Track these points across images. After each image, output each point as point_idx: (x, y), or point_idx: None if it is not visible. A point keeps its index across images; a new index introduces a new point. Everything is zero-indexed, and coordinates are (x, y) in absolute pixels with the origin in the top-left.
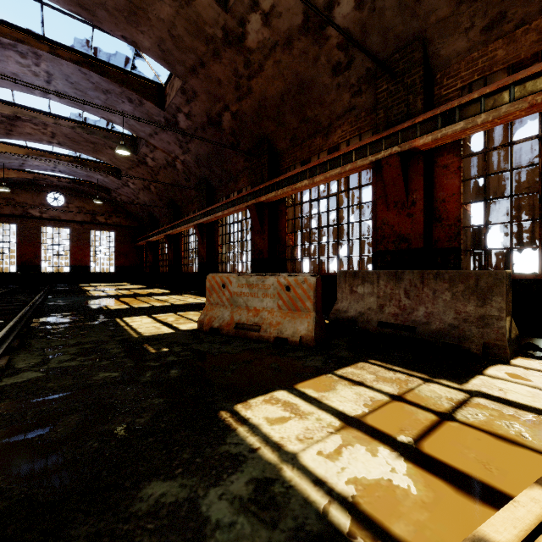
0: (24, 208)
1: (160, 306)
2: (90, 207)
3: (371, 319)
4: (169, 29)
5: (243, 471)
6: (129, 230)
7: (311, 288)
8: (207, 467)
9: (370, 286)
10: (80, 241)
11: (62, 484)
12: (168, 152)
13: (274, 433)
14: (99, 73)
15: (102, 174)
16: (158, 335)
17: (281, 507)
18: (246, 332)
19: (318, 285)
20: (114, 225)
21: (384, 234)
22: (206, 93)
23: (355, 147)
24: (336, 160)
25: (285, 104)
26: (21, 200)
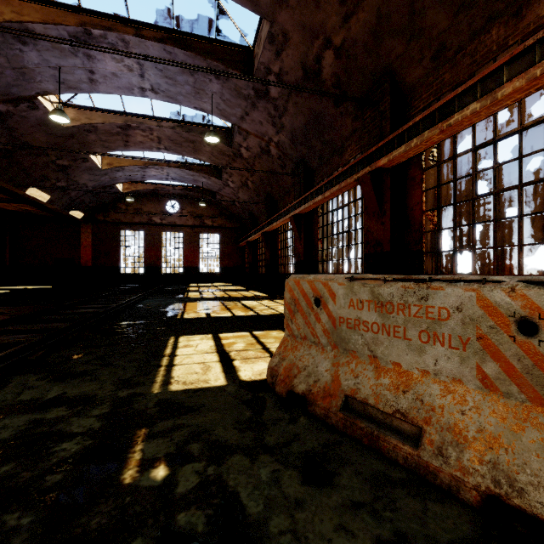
0: (149, 216)
1: (239, 318)
2: (199, 211)
3: None
4: None
5: None
6: (232, 232)
7: None
8: None
9: None
10: (191, 244)
11: None
12: (261, 136)
13: None
14: (183, 47)
15: (205, 177)
16: (190, 395)
17: None
18: (375, 433)
19: None
20: (219, 227)
21: None
22: (299, 30)
23: None
24: None
25: None
26: (147, 209)
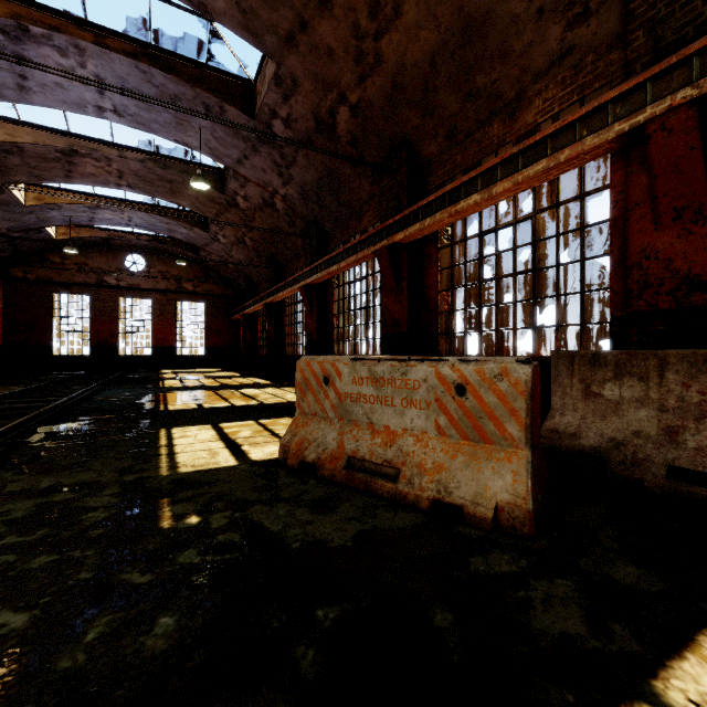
0: (99, 275)
1: (241, 407)
2: (175, 271)
3: (646, 459)
4: None
5: None
6: (222, 300)
7: (519, 391)
8: None
9: (638, 385)
10: (164, 316)
11: None
12: (263, 186)
13: None
14: (162, 68)
15: (186, 227)
16: (203, 474)
17: None
18: (369, 479)
19: (534, 385)
20: (204, 294)
21: (648, 277)
22: (311, 78)
23: (580, 114)
24: (537, 147)
25: (438, 73)
26: (95, 265)
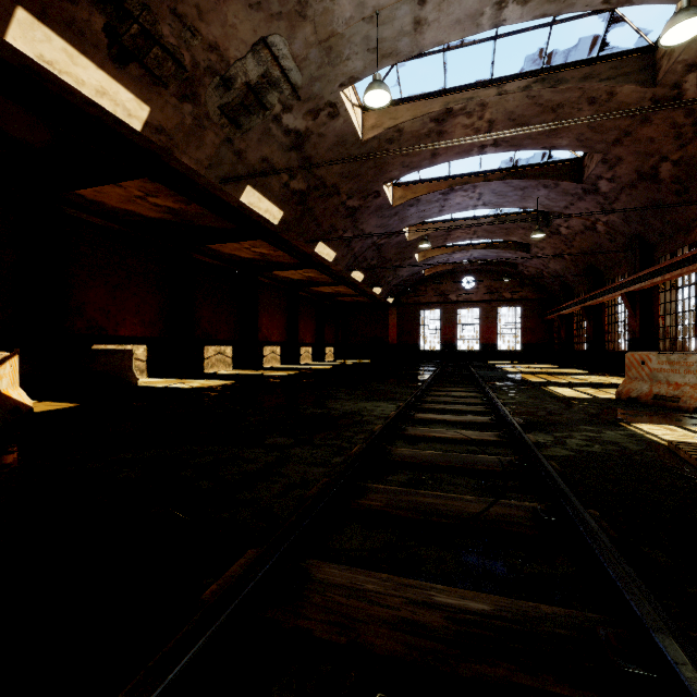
0: (446, 295)
1: (578, 383)
2: (496, 284)
3: None
4: (588, 124)
5: (624, 432)
6: (535, 303)
7: None
8: (607, 428)
9: None
10: (488, 320)
11: (549, 421)
12: (585, 218)
13: (649, 431)
14: (519, 178)
15: (511, 252)
16: (579, 398)
17: (637, 437)
18: (664, 402)
19: None
20: (520, 300)
21: None
22: (633, 154)
23: None
24: None
25: None
26: (443, 288)
